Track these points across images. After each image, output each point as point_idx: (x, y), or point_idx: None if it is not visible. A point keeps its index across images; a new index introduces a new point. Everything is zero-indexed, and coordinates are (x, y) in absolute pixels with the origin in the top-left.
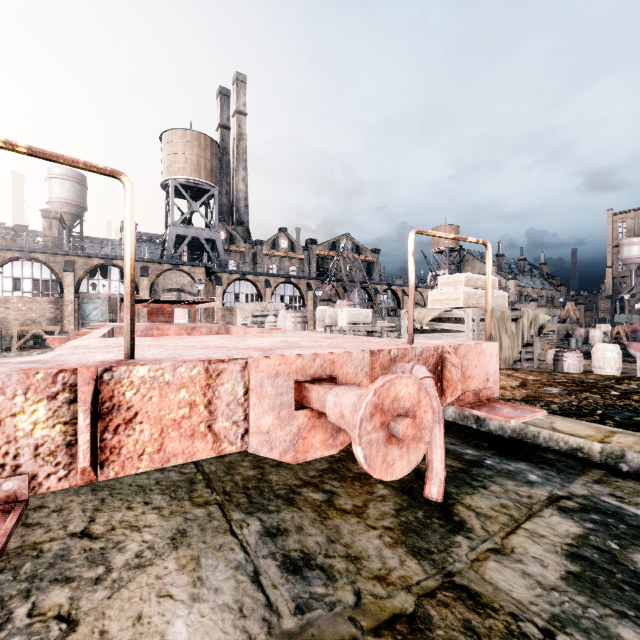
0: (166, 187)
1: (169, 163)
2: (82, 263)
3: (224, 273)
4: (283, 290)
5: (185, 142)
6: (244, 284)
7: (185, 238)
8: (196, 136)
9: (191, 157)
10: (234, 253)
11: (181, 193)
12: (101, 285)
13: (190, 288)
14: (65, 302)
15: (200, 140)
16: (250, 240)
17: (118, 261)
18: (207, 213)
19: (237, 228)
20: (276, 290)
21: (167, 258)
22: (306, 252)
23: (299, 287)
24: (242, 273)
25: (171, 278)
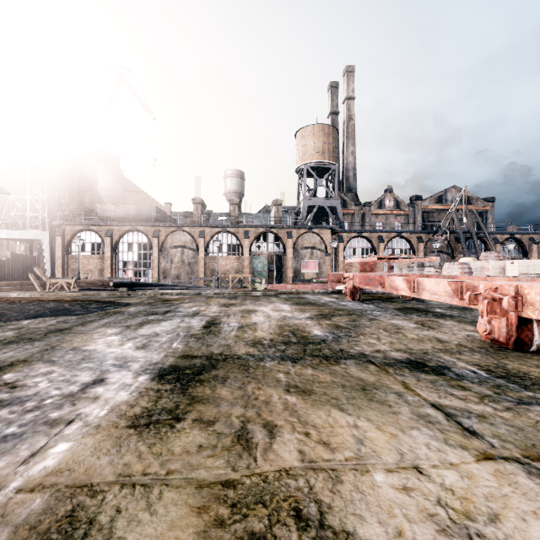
0: (299, 171)
1: (302, 153)
2: (253, 232)
3: (344, 232)
4: (394, 244)
5: (314, 134)
6: (360, 240)
7: (311, 207)
8: (322, 128)
9: (318, 145)
10: (346, 215)
11: (308, 173)
12: (263, 246)
13: (319, 246)
14: (244, 258)
15: (324, 130)
16: (359, 203)
17: (273, 229)
18: (327, 186)
19: (347, 194)
20: (388, 244)
21: (301, 224)
22: (411, 208)
23: (409, 240)
24: (359, 231)
25: (306, 239)
